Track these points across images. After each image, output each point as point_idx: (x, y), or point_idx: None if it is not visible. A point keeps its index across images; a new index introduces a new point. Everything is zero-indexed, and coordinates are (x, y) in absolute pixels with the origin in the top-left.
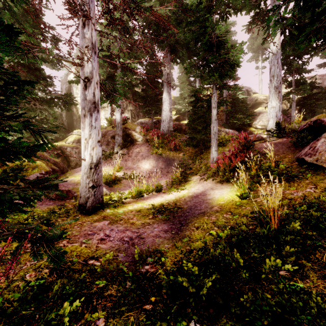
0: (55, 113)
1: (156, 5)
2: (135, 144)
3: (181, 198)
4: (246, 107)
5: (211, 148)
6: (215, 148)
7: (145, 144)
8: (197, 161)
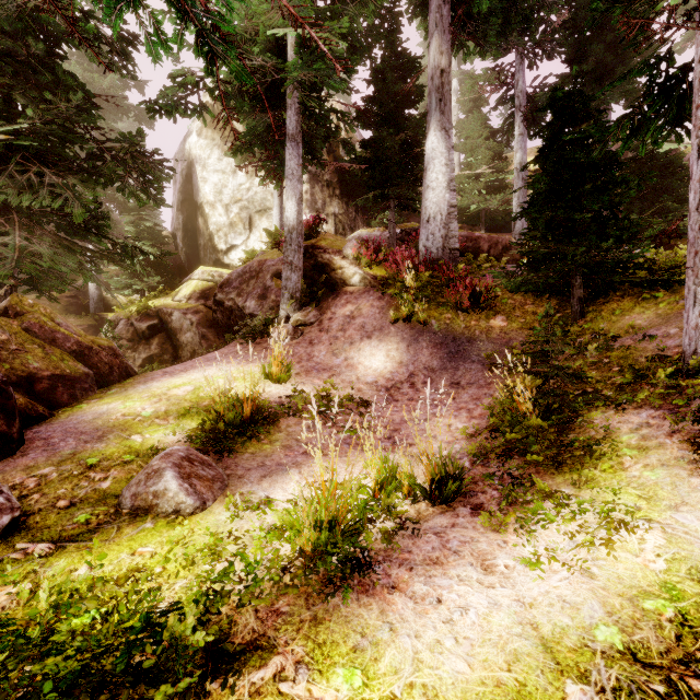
0: (151, 229)
1: None
2: (342, 295)
3: (695, 669)
4: (682, 179)
5: (695, 282)
6: None
7: (372, 293)
8: (594, 344)
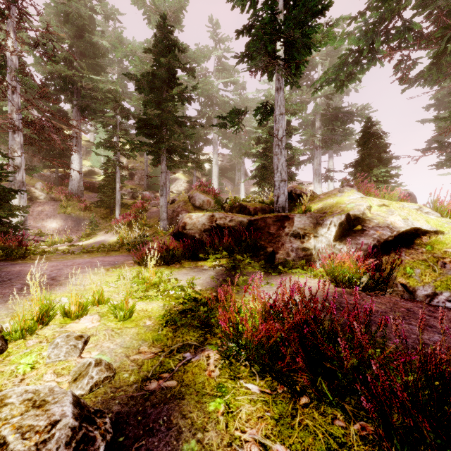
0: None
1: (64, 67)
2: (36, 202)
3: (88, 243)
4: None
5: (116, 211)
6: (118, 212)
7: (50, 203)
8: (106, 221)
